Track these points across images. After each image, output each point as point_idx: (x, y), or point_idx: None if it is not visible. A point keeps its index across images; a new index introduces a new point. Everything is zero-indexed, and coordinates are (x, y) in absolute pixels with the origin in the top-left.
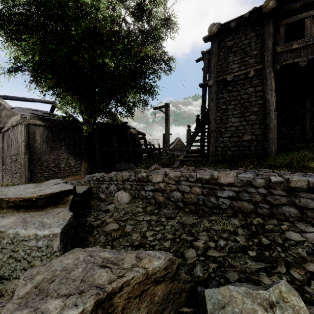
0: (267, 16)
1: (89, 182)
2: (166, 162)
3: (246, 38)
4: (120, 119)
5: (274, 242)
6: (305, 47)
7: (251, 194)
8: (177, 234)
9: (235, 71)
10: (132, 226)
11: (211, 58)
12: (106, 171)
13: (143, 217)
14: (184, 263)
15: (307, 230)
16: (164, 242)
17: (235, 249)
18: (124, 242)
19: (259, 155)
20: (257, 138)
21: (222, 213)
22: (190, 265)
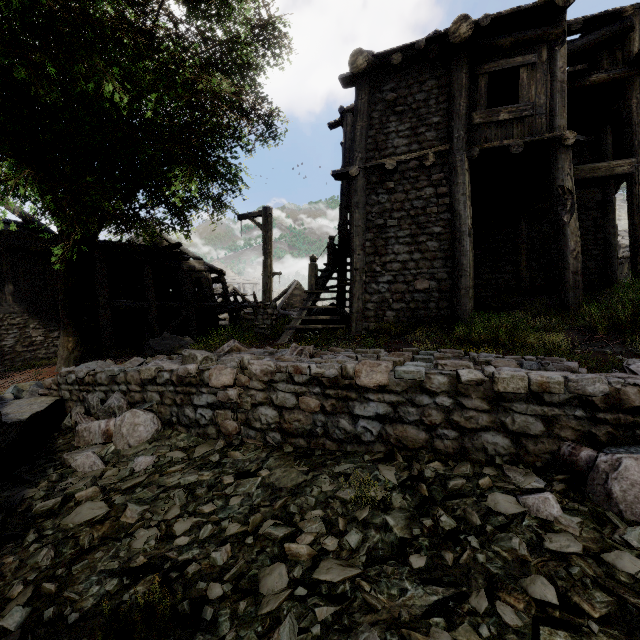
0: (457, 53)
1: (57, 388)
2: (264, 332)
3: (421, 89)
4: (166, 237)
5: (464, 522)
6: (521, 121)
7: (423, 408)
8: (252, 521)
9: (400, 152)
10: (143, 506)
11: (355, 120)
12: (125, 356)
13: (179, 476)
14: (253, 613)
15: (527, 486)
16: (215, 548)
17: (383, 553)
18: (108, 559)
19: (443, 319)
20: (440, 285)
21: (363, 452)
22: (268, 620)
